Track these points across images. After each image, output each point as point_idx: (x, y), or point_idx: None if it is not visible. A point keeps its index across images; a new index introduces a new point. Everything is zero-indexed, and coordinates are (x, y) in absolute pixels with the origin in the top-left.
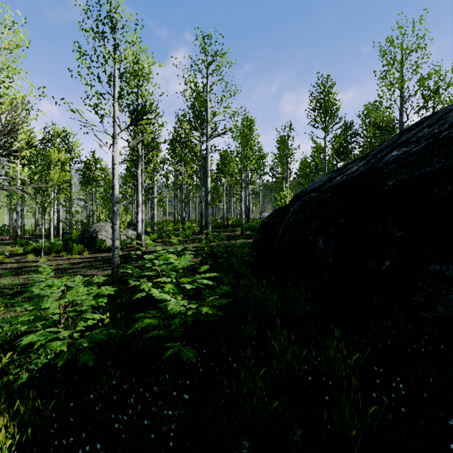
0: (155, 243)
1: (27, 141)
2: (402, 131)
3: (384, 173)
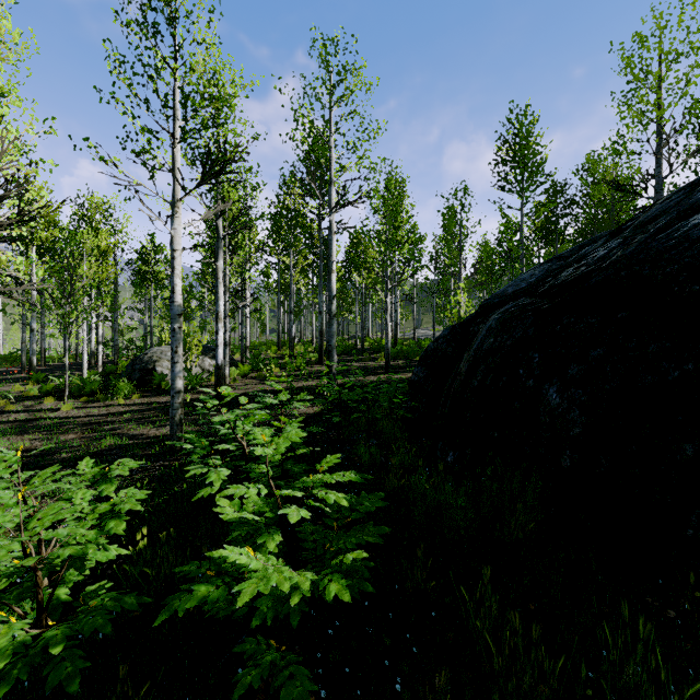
0: (246, 380)
1: (18, 208)
2: (690, 183)
3: (689, 258)
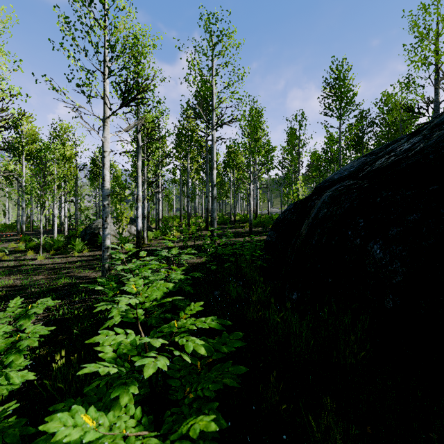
0: (158, 240)
1: None
2: None
3: None
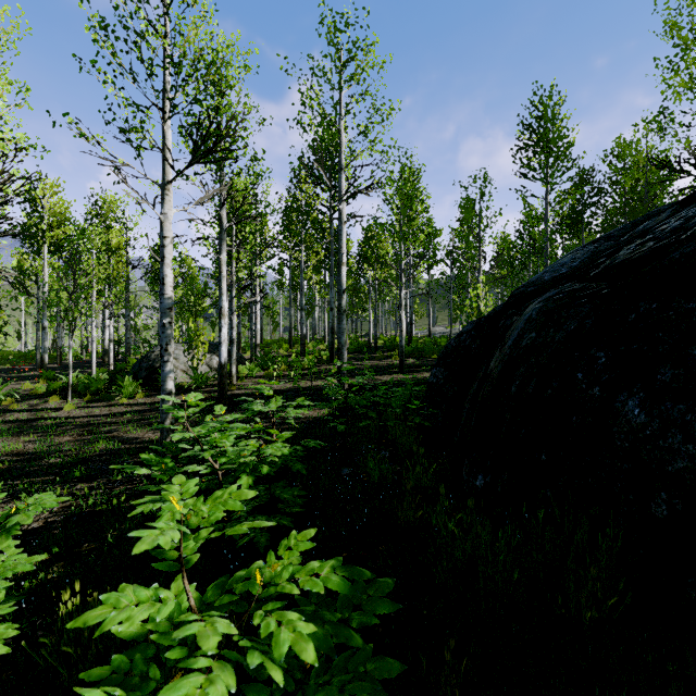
0: (254, 379)
1: None
2: None
3: None
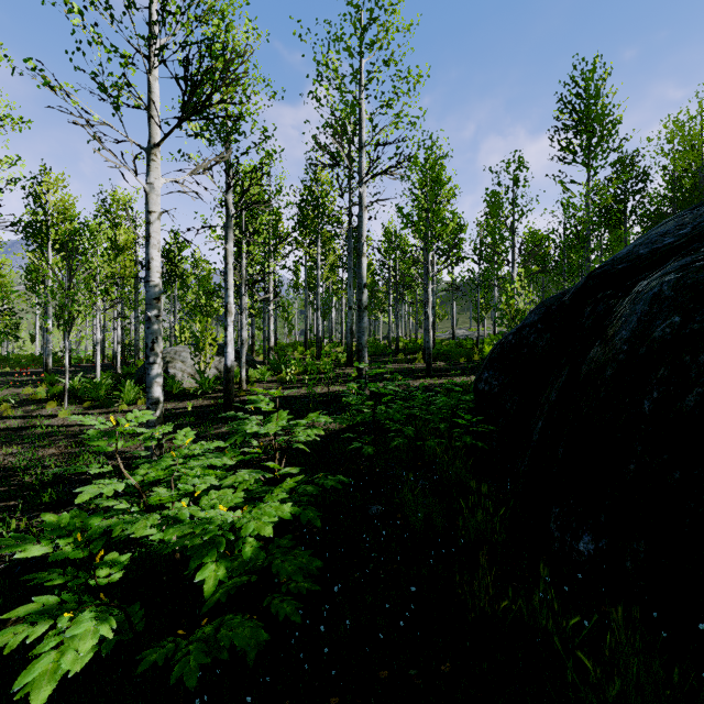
0: (266, 384)
1: None
2: None
3: None
